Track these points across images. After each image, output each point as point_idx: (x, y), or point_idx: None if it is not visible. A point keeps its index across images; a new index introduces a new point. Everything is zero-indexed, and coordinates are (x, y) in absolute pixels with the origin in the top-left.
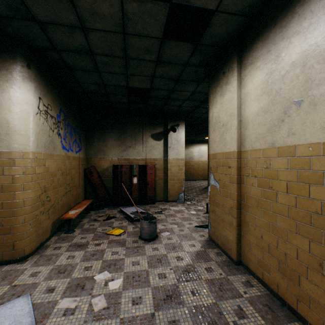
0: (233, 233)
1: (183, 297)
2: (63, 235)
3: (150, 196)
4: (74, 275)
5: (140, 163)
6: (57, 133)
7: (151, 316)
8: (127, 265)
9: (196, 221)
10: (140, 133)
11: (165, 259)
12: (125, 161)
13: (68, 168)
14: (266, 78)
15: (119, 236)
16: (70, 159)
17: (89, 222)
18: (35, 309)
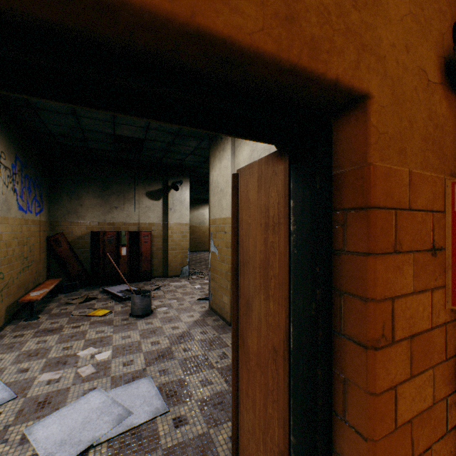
0: (228, 297)
1: (175, 354)
2: (23, 323)
3: (145, 271)
4: (52, 356)
5: (132, 229)
6: (12, 189)
7: (142, 370)
8: (116, 340)
9: (199, 294)
10: (132, 190)
11: (160, 330)
12: (110, 227)
13: (26, 235)
14: (250, 154)
15: (104, 316)
16: (29, 223)
17: (58, 307)
18: (10, 386)
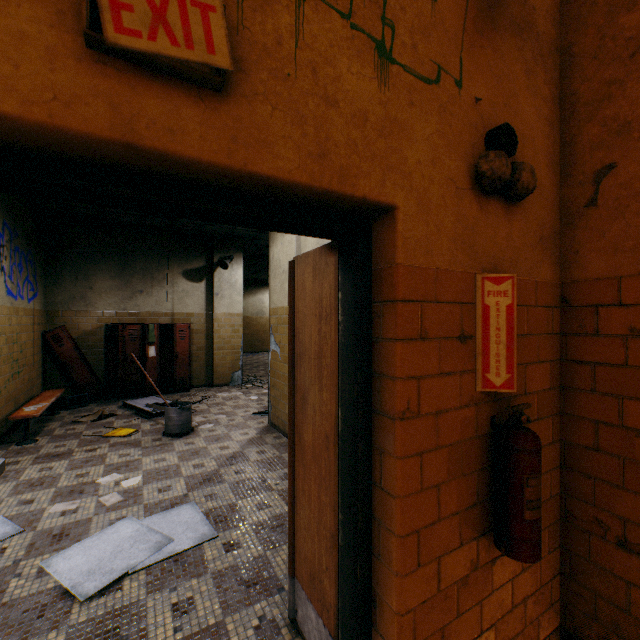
0: None
1: (225, 478)
2: (16, 447)
3: (181, 378)
4: (62, 485)
5: (163, 321)
6: None
7: (183, 496)
8: (147, 464)
9: (256, 407)
10: (163, 268)
11: (204, 451)
12: (132, 318)
13: (16, 330)
14: None
15: (128, 437)
16: (20, 313)
17: (63, 426)
18: (12, 520)
